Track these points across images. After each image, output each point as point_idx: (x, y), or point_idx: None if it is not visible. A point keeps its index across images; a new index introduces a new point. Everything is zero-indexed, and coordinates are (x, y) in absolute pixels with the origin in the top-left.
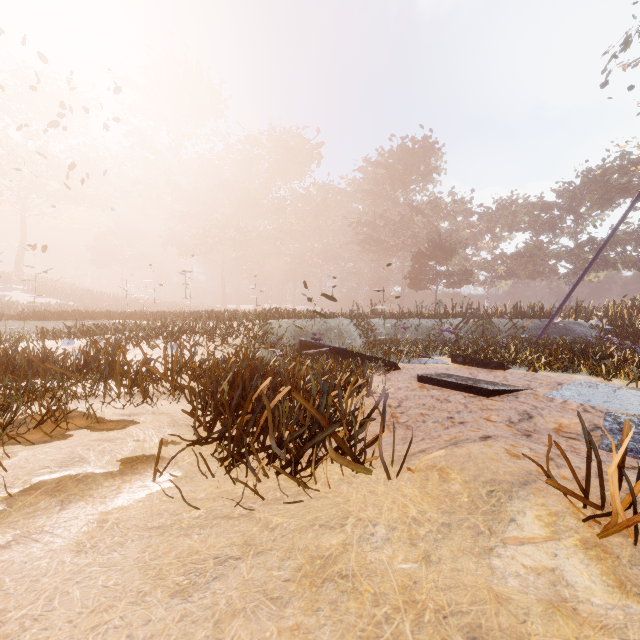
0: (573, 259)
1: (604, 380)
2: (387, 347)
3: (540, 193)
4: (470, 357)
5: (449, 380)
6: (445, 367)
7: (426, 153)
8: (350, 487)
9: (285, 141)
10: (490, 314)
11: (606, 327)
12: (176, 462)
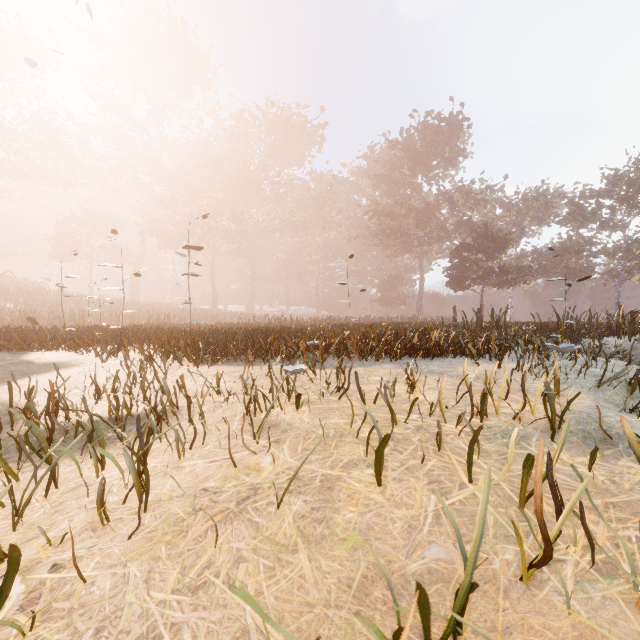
0: (629, 255)
1: None
2: None
3: (574, 183)
4: None
5: None
6: None
7: (452, 133)
8: None
9: (285, 117)
10: None
11: None
12: None
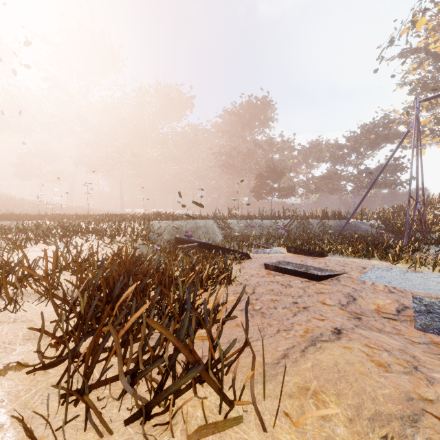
0: (356, 181)
1: (392, 264)
2: (240, 241)
3: (336, 138)
4: (300, 248)
5: (289, 268)
6: (283, 256)
7: (264, 107)
8: (216, 435)
9: (167, 93)
10: (307, 216)
11: (380, 225)
12: (3, 405)
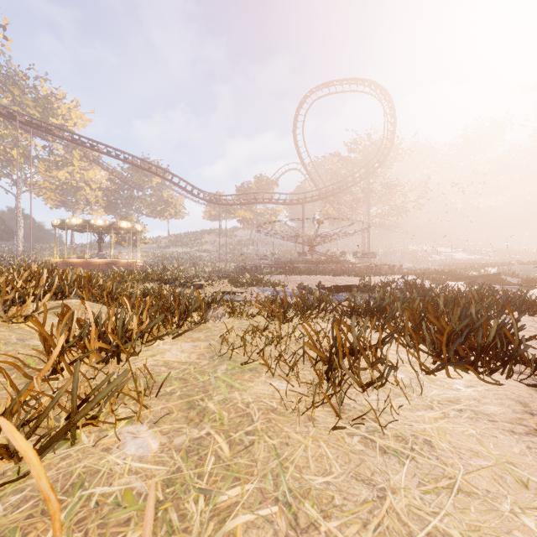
0: None
1: None
2: None
3: None
4: None
5: None
6: None
7: None
8: None
9: None
10: None
11: None
12: None
